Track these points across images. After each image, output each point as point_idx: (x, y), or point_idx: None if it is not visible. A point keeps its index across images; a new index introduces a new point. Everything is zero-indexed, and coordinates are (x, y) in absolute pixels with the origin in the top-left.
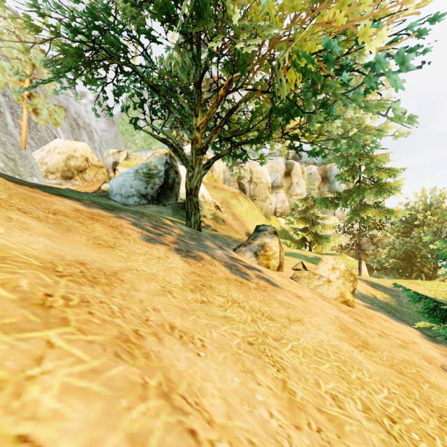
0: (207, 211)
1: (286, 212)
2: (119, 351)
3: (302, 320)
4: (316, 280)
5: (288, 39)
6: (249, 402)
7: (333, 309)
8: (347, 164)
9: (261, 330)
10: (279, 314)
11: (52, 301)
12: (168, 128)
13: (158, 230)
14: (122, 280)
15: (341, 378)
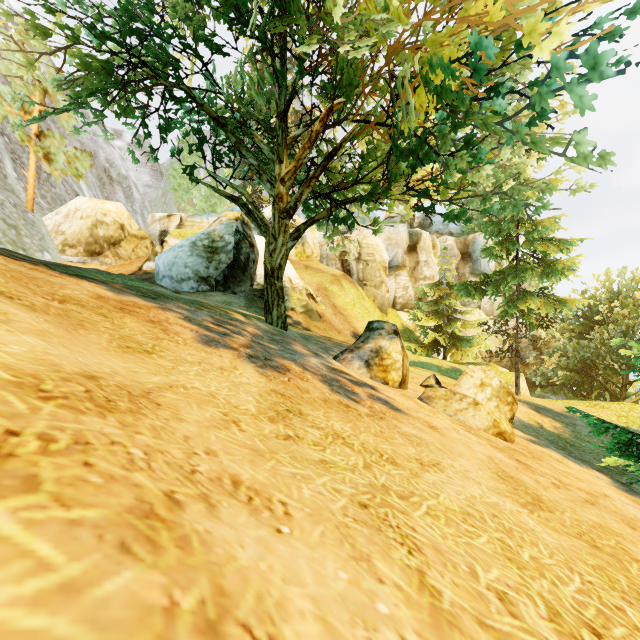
0: (295, 302)
1: (410, 304)
2: (128, 539)
3: (441, 463)
4: (457, 402)
5: (415, 46)
6: (366, 619)
7: (484, 446)
8: (499, 233)
9: (379, 482)
10: (405, 455)
11: (15, 444)
12: (240, 182)
13: (222, 328)
14: (158, 404)
15: (507, 560)
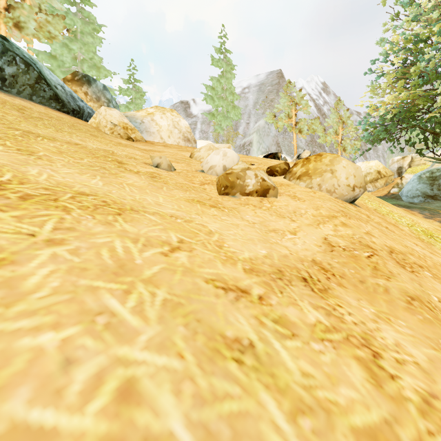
0: None
1: None
2: None
3: None
4: None
5: None
6: None
7: None
8: None
9: None
10: None
11: None
12: None
13: (432, 216)
14: None
15: None
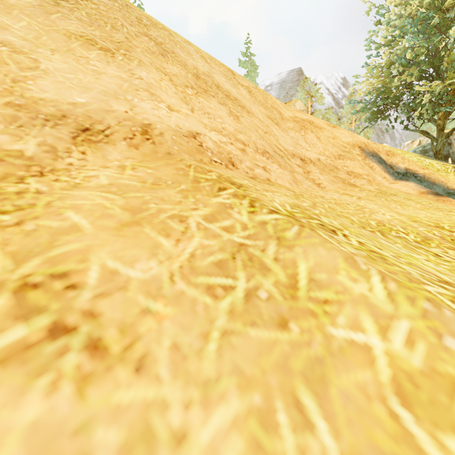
0: None
1: None
2: None
3: None
4: None
5: None
6: None
7: None
8: None
9: None
10: None
11: None
12: None
13: None
14: None
15: None
